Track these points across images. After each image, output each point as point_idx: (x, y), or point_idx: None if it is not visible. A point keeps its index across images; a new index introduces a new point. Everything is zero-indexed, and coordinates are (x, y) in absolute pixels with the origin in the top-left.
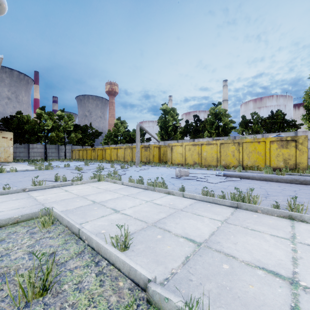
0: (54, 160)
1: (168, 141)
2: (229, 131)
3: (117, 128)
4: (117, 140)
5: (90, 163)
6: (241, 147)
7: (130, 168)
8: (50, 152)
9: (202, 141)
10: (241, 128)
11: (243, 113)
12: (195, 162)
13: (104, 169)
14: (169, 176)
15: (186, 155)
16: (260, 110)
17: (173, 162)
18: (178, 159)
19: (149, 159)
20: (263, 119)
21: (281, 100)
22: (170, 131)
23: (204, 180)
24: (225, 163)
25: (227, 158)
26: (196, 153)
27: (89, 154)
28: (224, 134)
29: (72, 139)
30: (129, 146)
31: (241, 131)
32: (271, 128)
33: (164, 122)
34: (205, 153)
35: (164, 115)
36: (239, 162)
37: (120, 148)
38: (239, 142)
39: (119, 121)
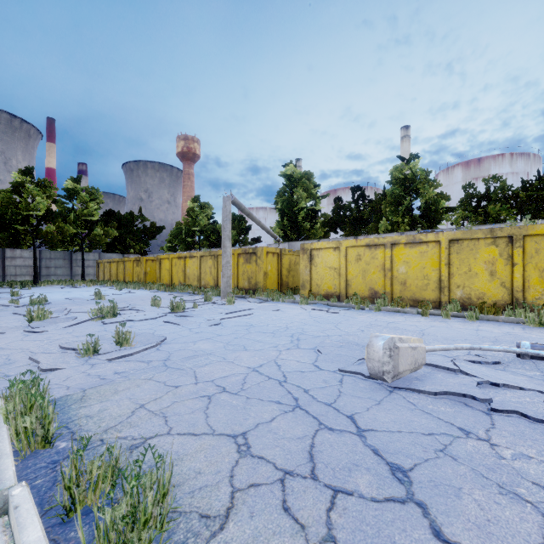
0: (55, 283)
1: (297, 241)
2: (441, 218)
3: (194, 217)
4: (193, 243)
5: (123, 291)
6: (521, 251)
7: (202, 308)
8: (53, 267)
9: (394, 236)
10: (462, 213)
11: (442, 189)
12: (374, 292)
13: (122, 314)
14: (329, 358)
15: (348, 272)
16: (478, 184)
17: (315, 291)
18: (328, 283)
19: (255, 281)
20: (513, 192)
21: (520, 162)
22: (301, 222)
23: (540, 409)
24: (466, 296)
25: (473, 280)
26: (377, 267)
27: (129, 271)
28: (428, 224)
29: (98, 239)
30: (210, 252)
31: (461, 219)
32: (538, 209)
33: (289, 202)
34: (402, 267)
35: (289, 187)
36: (512, 294)
37: (191, 258)
38: (511, 234)
39: (197, 205)
